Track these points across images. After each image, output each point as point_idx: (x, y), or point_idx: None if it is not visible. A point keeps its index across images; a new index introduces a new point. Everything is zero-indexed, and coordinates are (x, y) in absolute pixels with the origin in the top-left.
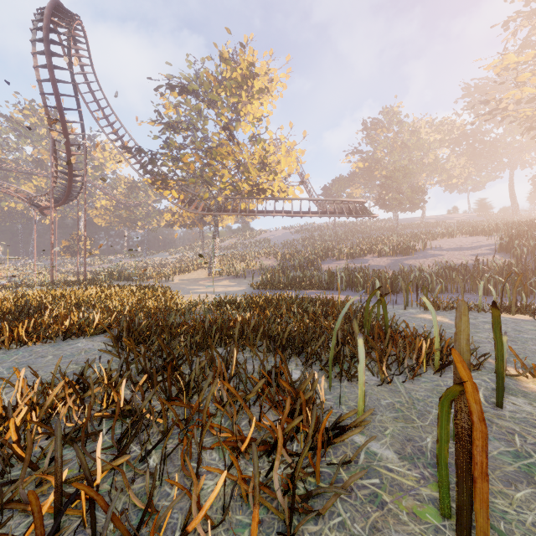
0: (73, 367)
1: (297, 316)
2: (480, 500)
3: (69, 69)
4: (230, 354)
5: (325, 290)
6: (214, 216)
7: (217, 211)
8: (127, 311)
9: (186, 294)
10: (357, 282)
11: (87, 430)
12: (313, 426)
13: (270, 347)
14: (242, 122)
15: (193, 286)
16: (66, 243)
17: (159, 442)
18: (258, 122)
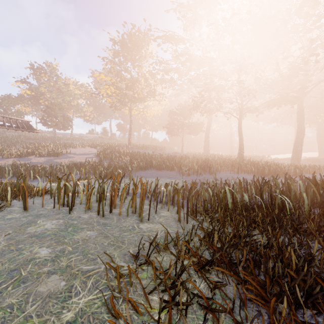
0: None
1: None
2: (27, 202)
3: None
4: None
5: None
6: None
7: None
8: None
9: None
10: (20, 172)
11: None
12: None
13: None
14: None
15: None
16: None
17: None
18: None
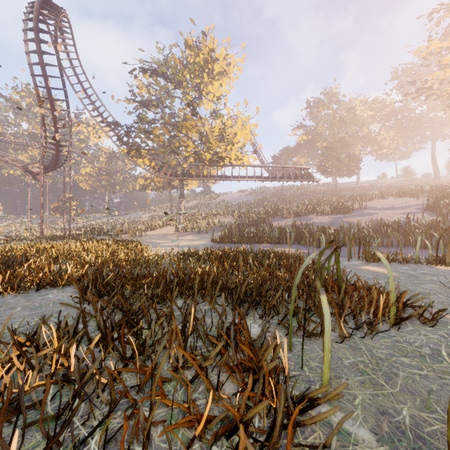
0: (37, 319)
1: (253, 268)
2: None
3: (56, 54)
4: (188, 310)
5: (276, 243)
6: (180, 180)
7: (183, 176)
8: (101, 262)
9: (155, 247)
10: (304, 237)
11: (19, 407)
12: (281, 413)
13: (229, 300)
14: (204, 100)
15: (162, 240)
16: (56, 204)
17: (102, 421)
18: (218, 100)
